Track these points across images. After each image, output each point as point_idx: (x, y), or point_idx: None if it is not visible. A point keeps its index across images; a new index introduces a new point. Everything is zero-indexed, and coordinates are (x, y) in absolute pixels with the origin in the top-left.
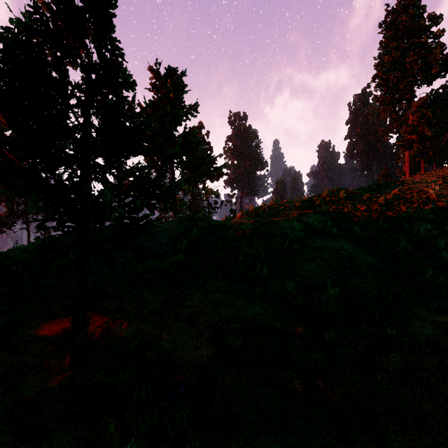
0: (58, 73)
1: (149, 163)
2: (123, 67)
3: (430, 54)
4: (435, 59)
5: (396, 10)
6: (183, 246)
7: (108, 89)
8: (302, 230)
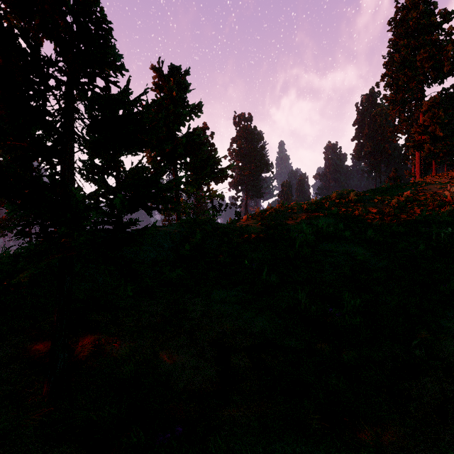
0: (28, 46)
1: (152, 164)
2: (109, 41)
3: (441, 52)
4: (447, 57)
5: (406, 6)
6: (186, 251)
7: (91, 68)
8: (312, 234)
